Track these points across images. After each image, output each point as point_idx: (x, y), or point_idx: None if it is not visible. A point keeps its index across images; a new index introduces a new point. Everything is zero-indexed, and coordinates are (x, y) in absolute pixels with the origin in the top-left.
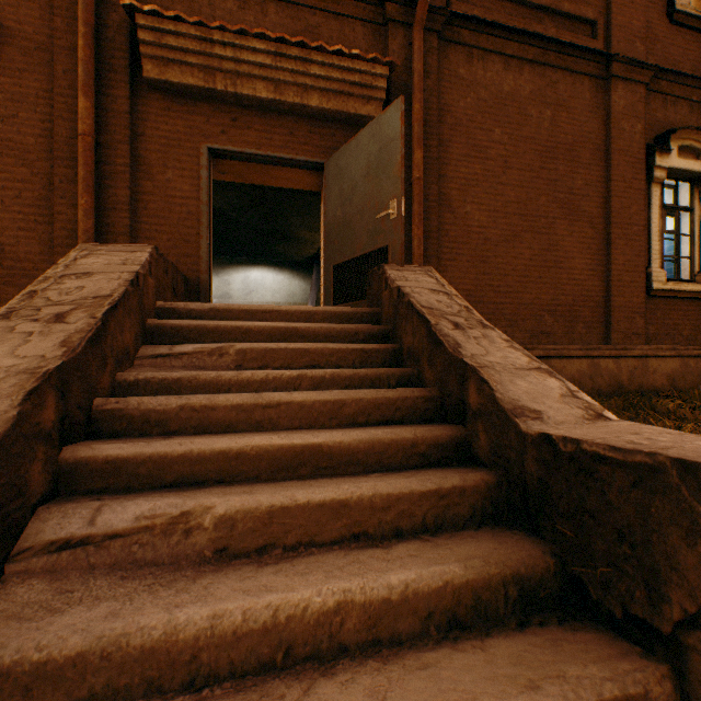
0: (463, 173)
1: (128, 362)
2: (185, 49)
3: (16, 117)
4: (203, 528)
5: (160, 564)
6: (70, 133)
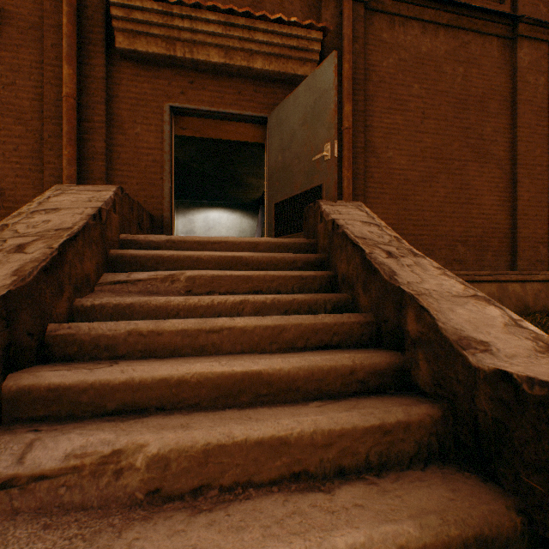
0: (386, 123)
1: (88, 288)
2: (150, 23)
3: (15, 85)
4: (134, 468)
5: (88, 508)
6: (57, 96)
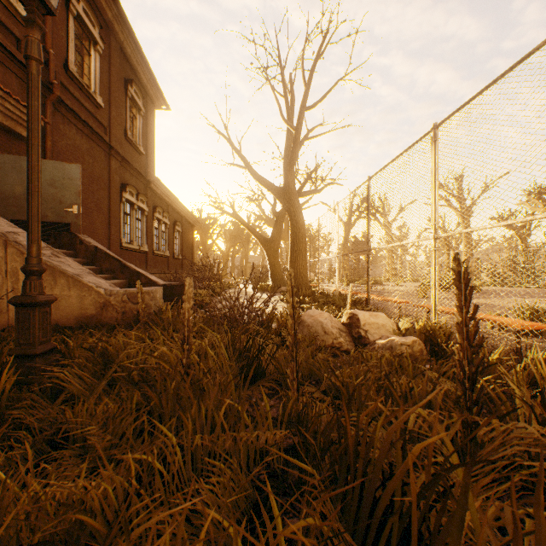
0: None
1: None
2: None
3: None
4: None
5: None
6: None
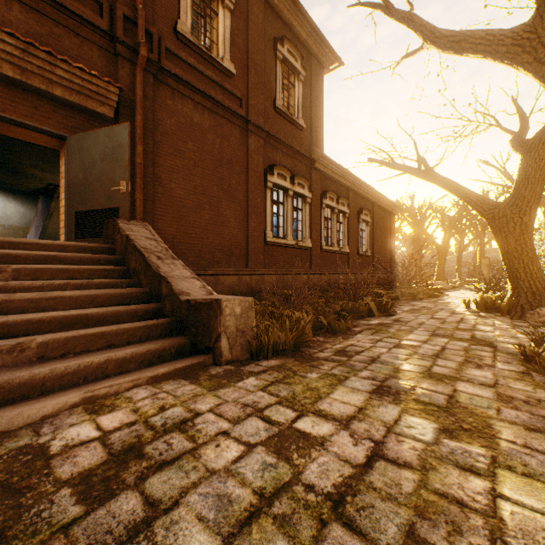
0: (170, 164)
1: None
2: None
3: None
4: (31, 348)
5: (7, 366)
6: None
